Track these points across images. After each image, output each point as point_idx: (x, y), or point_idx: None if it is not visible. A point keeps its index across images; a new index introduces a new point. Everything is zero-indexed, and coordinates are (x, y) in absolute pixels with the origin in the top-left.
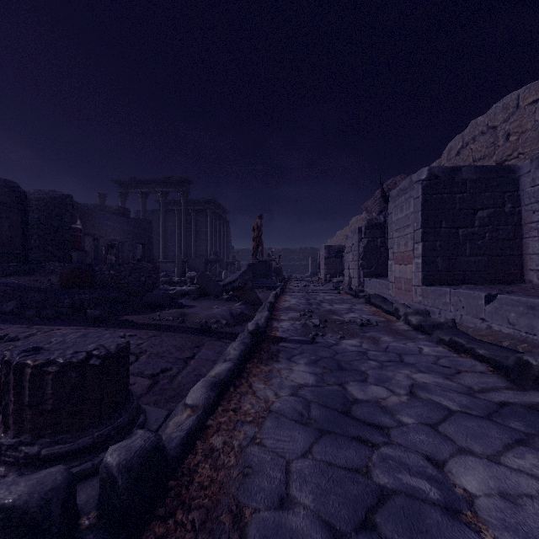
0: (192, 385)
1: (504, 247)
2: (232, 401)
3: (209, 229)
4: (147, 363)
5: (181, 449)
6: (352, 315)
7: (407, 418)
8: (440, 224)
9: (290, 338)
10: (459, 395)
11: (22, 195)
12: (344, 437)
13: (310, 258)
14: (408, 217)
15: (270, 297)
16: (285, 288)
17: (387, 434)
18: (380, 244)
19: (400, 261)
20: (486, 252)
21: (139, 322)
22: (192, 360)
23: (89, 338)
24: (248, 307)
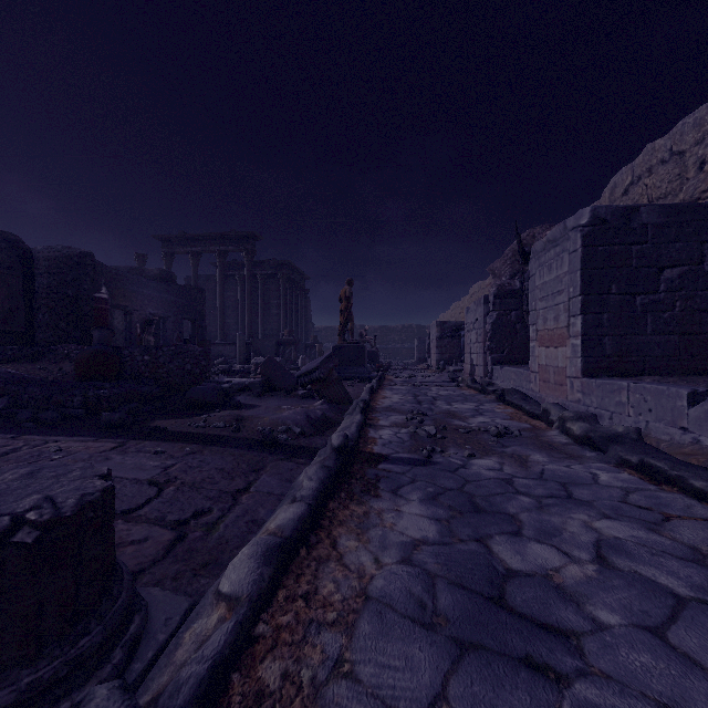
0: (240, 541)
1: (704, 321)
2: (302, 576)
3: (281, 300)
4: (174, 500)
5: (195, 707)
6: (481, 419)
7: (605, 614)
8: (609, 289)
9: (394, 456)
10: (682, 564)
11: (26, 253)
12: (502, 658)
13: (416, 338)
14: (561, 280)
15: (364, 393)
16: (383, 379)
17: (578, 650)
18: (515, 319)
19: (547, 342)
20: (676, 329)
21: (174, 431)
22: (245, 495)
23: (38, 479)
24: (333, 408)
